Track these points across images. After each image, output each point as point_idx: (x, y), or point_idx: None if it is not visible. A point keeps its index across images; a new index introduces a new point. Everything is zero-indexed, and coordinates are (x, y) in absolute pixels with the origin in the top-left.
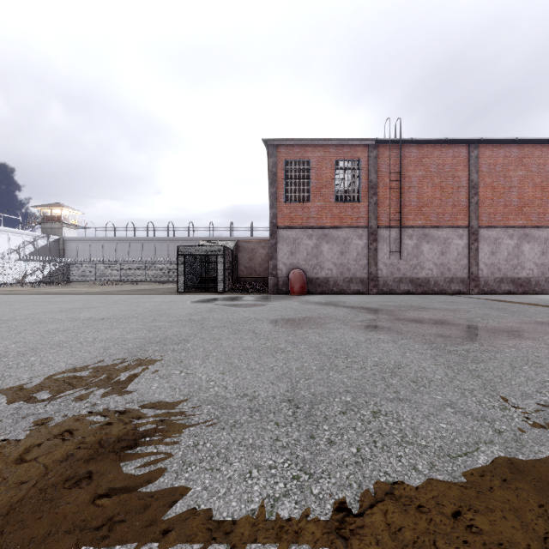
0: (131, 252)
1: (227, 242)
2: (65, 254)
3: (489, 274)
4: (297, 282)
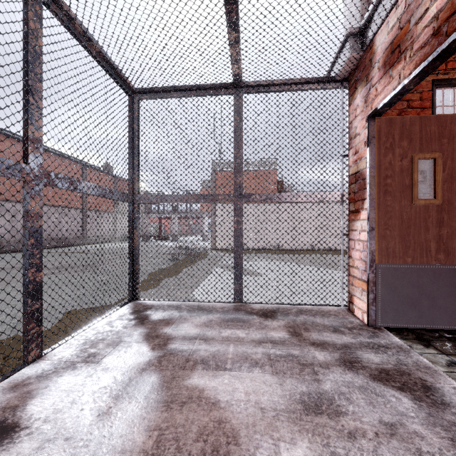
0: None
1: None
2: None
3: (44, 235)
4: None
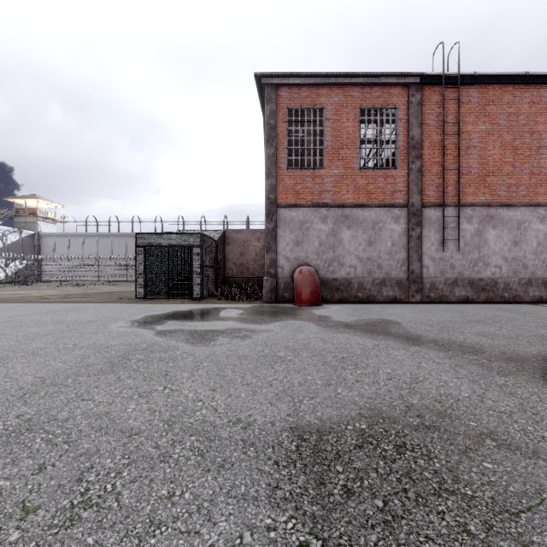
0: (114, 249)
1: (212, 232)
2: (41, 251)
3: None
4: (306, 285)
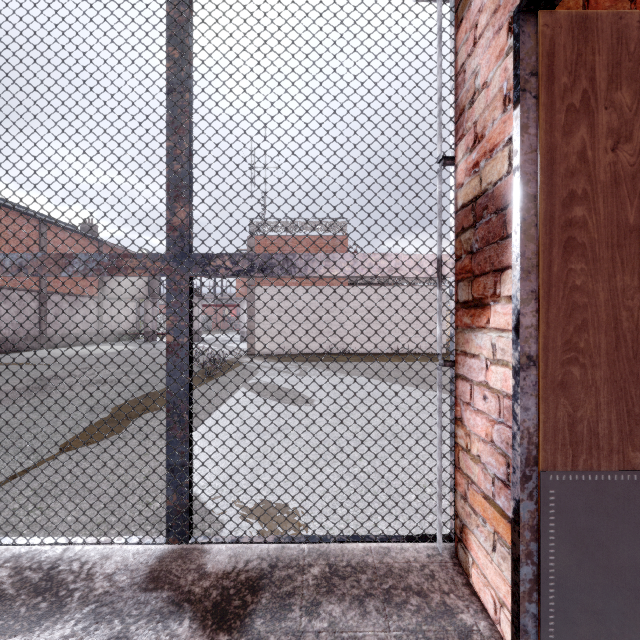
0: None
1: None
2: None
3: None
4: None
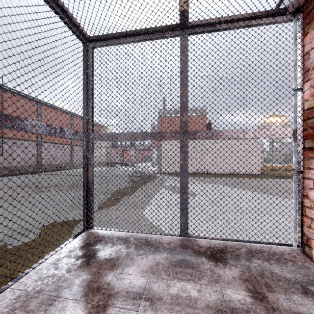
0: None
1: None
2: None
3: (46, 163)
4: None
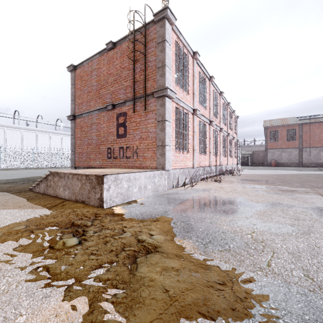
0: None
1: (249, 151)
2: None
3: None
4: (273, 163)
